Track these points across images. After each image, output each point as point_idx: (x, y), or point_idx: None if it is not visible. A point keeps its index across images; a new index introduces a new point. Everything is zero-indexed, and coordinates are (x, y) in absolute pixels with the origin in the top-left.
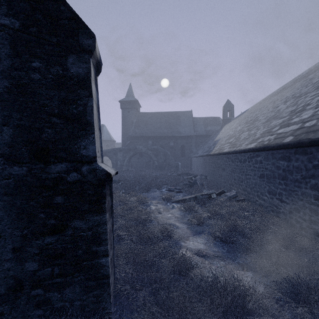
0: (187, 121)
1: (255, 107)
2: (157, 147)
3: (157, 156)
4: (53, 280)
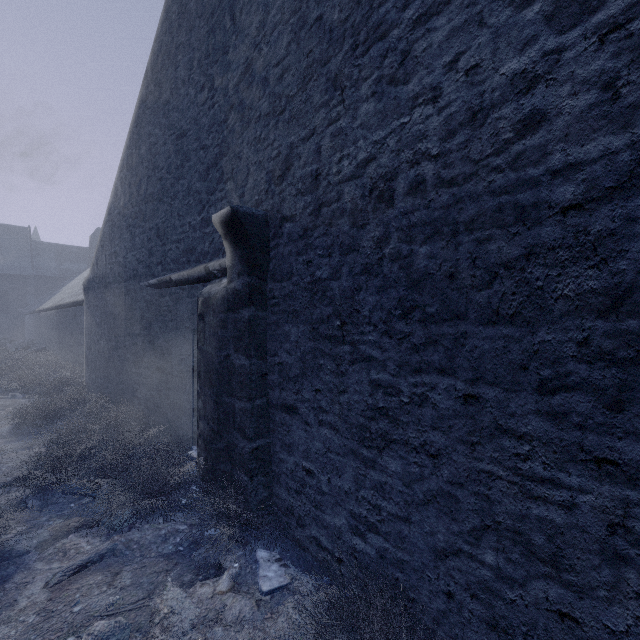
0: (17, 247)
1: None
2: None
3: None
4: None
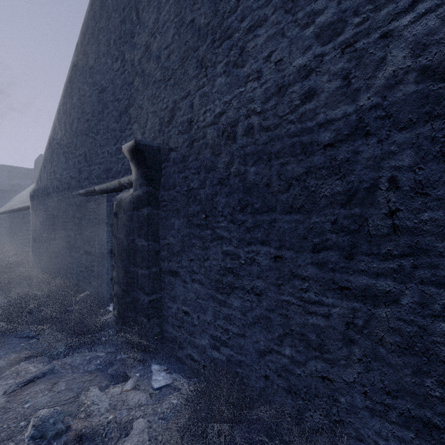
0: None
1: None
2: None
3: None
4: None
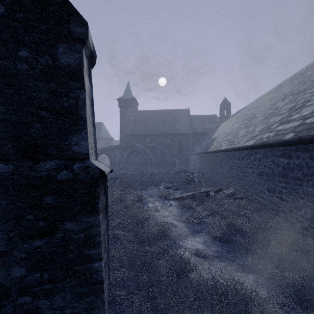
0: (184, 119)
1: (252, 105)
2: (155, 145)
3: (155, 153)
4: (41, 287)
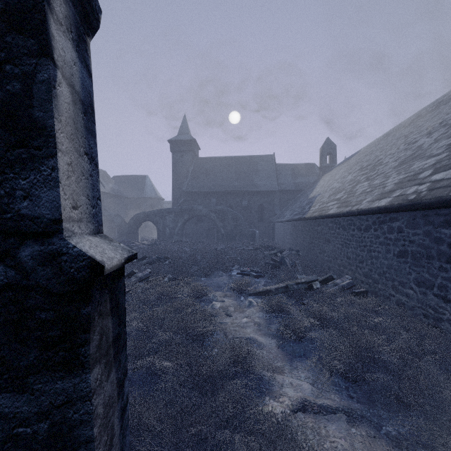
0: (267, 170)
1: (371, 147)
2: (224, 208)
3: (224, 220)
4: None
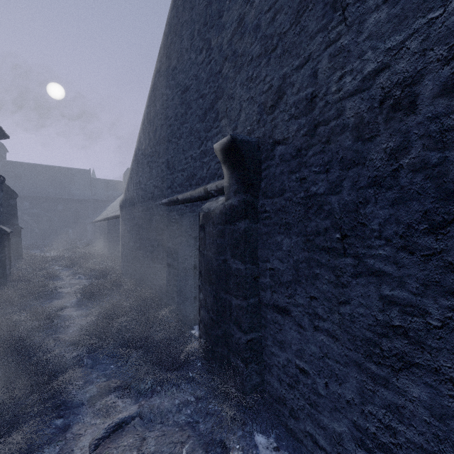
0: (83, 182)
1: None
2: (39, 212)
3: (39, 222)
4: None
